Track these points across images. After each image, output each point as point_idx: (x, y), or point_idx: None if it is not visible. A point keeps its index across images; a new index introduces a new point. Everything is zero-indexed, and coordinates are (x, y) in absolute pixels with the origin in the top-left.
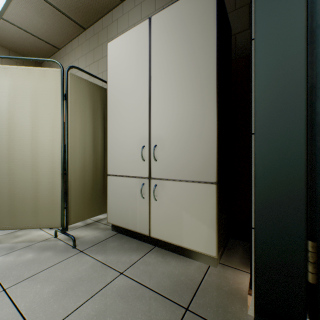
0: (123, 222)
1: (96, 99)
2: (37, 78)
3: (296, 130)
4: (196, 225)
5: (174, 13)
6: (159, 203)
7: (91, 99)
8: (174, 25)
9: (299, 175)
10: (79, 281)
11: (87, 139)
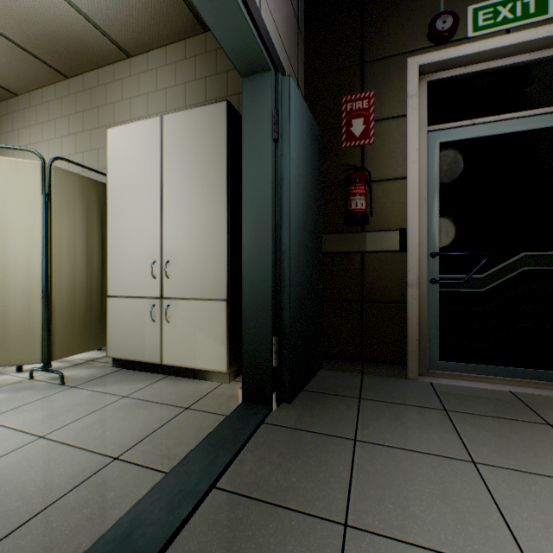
0: (129, 353)
1: (91, 198)
2: (6, 172)
3: (267, 255)
4: (209, 344)
5: (188, 120)
6: (172, 326)
7: (83, 199)
8: (188, 134)
9: (268, 289)
10: (76, 406)
11: (79, 250)
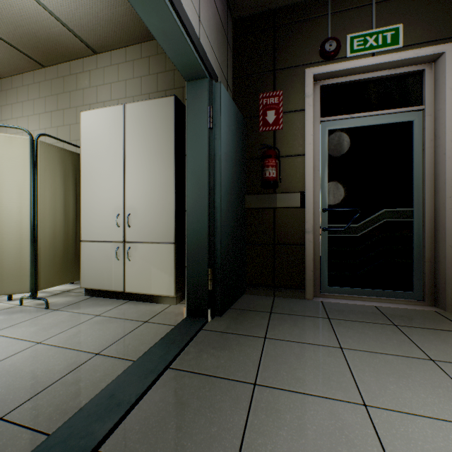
0: (99, 284)
1: (68, 165)
2: (2, 145)
3: (204, 210)
4: (161, 276)
5: (145, 109)
6: (132, 263)
7: (62, 165)
8: (145, 118)
9: (205, 234)
10: (61, 322)
11: (58, 205)
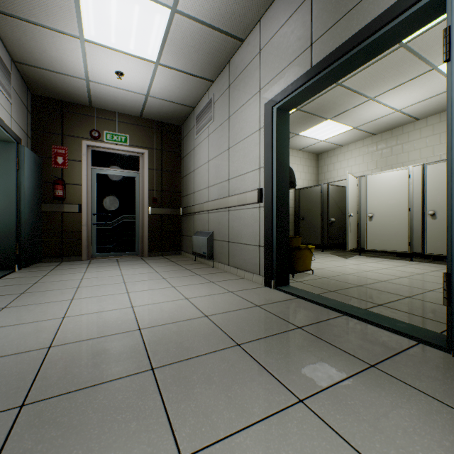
0: None
1: None
2: None
3: (13, 212)
4: None
5: None
6: None
7: None
8: None
9: (14, 225)
10: None
11: None
